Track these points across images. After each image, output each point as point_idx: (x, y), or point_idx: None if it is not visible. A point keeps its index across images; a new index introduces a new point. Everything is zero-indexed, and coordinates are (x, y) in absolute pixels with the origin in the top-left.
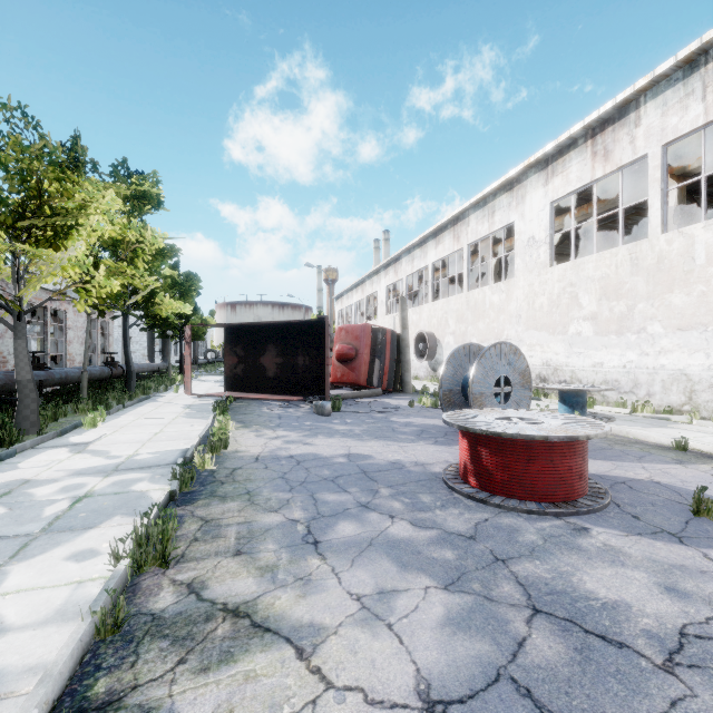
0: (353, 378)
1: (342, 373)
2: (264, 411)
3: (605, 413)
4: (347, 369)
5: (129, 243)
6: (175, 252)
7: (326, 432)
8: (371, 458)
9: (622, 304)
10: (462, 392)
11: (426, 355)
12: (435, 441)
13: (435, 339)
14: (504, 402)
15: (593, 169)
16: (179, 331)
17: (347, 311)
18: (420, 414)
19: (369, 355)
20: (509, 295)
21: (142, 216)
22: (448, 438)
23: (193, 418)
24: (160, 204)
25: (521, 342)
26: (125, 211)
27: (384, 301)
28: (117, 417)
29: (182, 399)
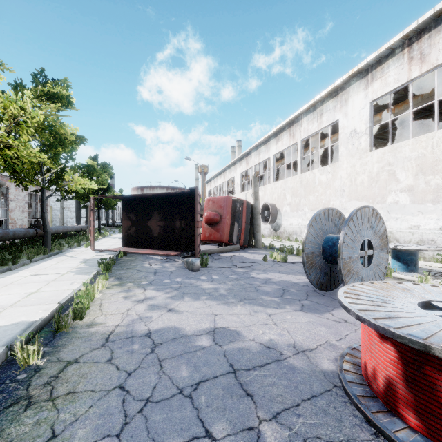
0: (218, 237)
1: (210, 233)
2: (144, 266)
3: (429, 268)
4: (213, 230)
5: (12, 116)
6: (82, 141)
7: (193, 292)
8: (240, 337)
9: (438, 178)
10: (323, 254)
11: (269, 220)
12: (301, 306)
13: (275, 208)
14: (366, 265)
15: (409, 71)
16: (98, 203)
17: (213, 191)
18: (275, 269)
19: (230, 220)
20: (334, 175)
21: (22, 90)
22: (312, 300)
23: (79, 273)
24: (70, 103)
25: (345, 210)
26: (41, 108)
27: (239, 183)
28: (15, 272)
29: (86, 253)
